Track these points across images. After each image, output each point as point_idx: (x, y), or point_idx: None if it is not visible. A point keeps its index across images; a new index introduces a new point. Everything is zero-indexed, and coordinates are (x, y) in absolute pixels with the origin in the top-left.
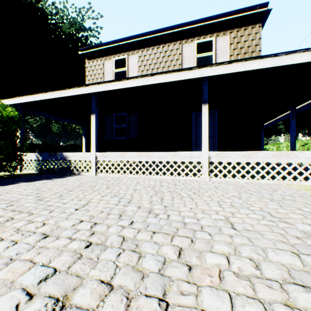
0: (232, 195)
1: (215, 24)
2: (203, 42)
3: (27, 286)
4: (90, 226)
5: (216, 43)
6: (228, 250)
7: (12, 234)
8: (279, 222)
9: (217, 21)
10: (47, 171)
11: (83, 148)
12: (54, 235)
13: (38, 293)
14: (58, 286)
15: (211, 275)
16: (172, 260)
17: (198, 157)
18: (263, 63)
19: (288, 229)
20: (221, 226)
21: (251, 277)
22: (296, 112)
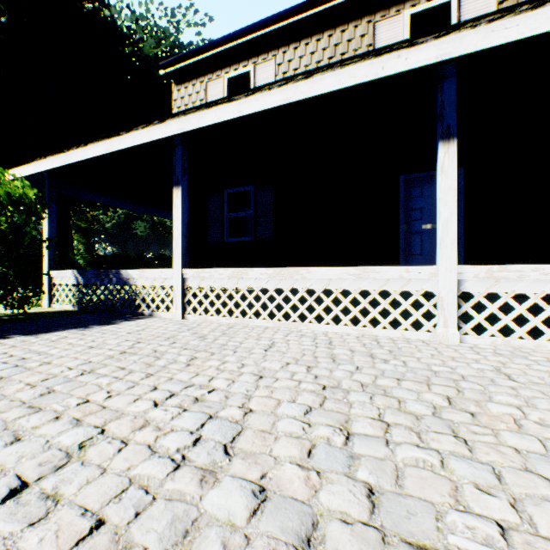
0: None
1: None
2: (427, 9)
3: None
4: None
5: (462, 7)
6: None
7: None
8: None
9: None
10: (93, 308)
11: None
12: None
13: None
14: None
15: None
16: None
17: (425, 280)
18: None
19: None
20: None
21: None
22: None
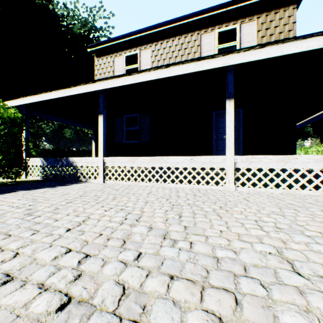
0: (270, 210)
1: (239, 9)
2: (225, 30)
3: None
4: (77, 261)
5: (241, 31)
6: None
7: None
8: None
9: (242, 5)
10: (52, 178)
11: (93, 154)
12: (20, 278)
13: None
14: None
15: None
16: None
17: (221, 162)
18: (306, 45)
19: None
20: (276, 268)
21: None
22: None
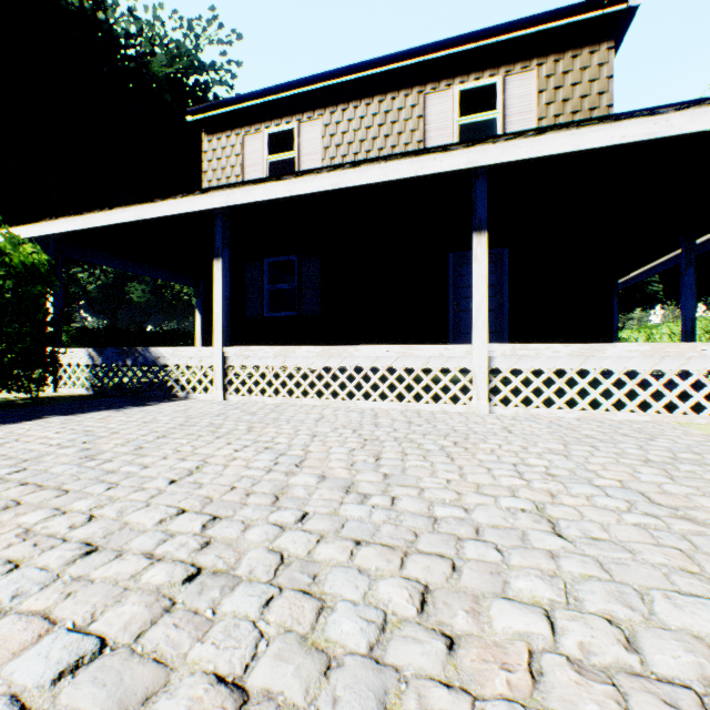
0: (546, 448)
1: (502, 45)
2: (475, 87)
3: (26, 689)
4: (200, 525)
5: (506, 91)
6: (549, 595)
7: (11, 544)
8: (672, 520)
9: (509, 39)
10: (114, 391)
11: (198, 339)
12: (112, 547)
13: (49, 709)
14: (104, 690)
15: (509, 665)
16: (405, 621)
17: (462, 357)
18: (620, 133)
19: (698, 538)
20: (527, 528)
21: (618, 674)
22: (696, 251)
